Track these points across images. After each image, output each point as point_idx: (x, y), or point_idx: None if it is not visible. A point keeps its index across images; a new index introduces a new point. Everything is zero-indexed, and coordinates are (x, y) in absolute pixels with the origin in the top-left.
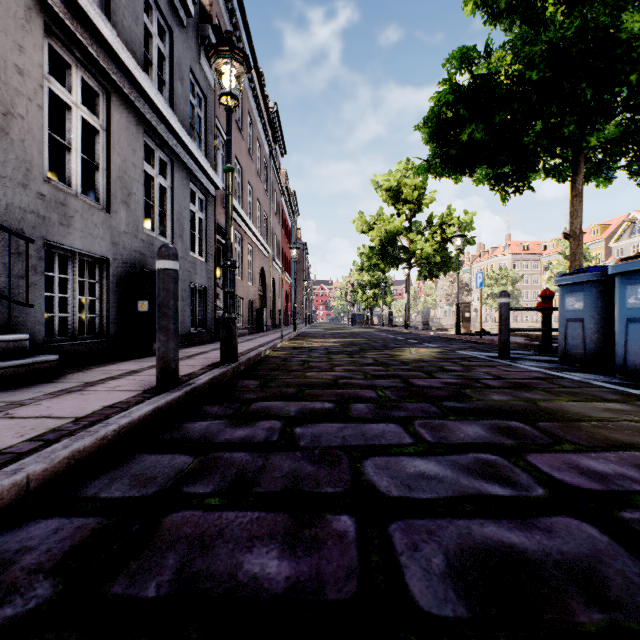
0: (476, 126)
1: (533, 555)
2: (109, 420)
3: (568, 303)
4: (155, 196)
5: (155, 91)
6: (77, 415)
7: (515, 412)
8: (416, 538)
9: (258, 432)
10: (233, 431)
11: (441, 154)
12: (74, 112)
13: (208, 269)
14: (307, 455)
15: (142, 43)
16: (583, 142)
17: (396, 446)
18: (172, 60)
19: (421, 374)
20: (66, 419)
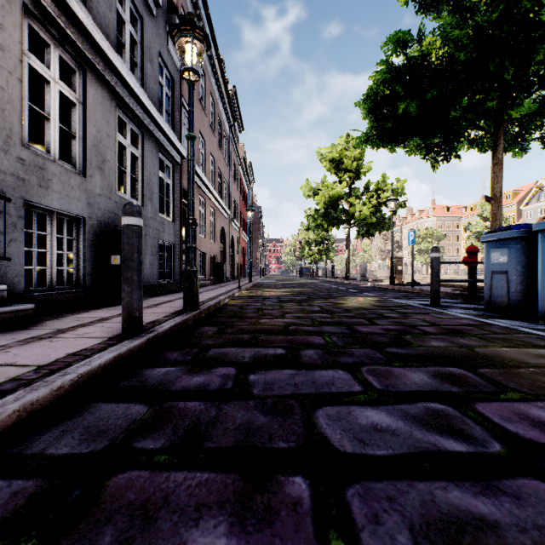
0: (410, 101)
1: (507, 531)
2: (68, 369)
3: (493, 257)
4: (127, 163)
5: (127, 70)
6: (40, 363)
7: (455, 358)
8: (376, 507)
9: (213, 379)
10: (189, 378)
11: (378, 127)
12: (52, 86)
13: (175, 228)
14: (260, 404)
15: (115, 28)
16: (505, 115)
17: (346, 394)
18: (143, 44)
19: (363, 321)
20: (28, 367)
